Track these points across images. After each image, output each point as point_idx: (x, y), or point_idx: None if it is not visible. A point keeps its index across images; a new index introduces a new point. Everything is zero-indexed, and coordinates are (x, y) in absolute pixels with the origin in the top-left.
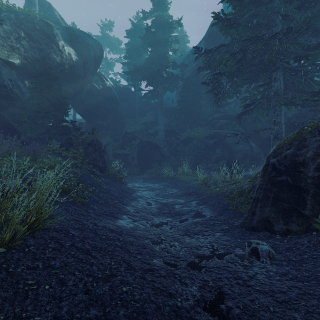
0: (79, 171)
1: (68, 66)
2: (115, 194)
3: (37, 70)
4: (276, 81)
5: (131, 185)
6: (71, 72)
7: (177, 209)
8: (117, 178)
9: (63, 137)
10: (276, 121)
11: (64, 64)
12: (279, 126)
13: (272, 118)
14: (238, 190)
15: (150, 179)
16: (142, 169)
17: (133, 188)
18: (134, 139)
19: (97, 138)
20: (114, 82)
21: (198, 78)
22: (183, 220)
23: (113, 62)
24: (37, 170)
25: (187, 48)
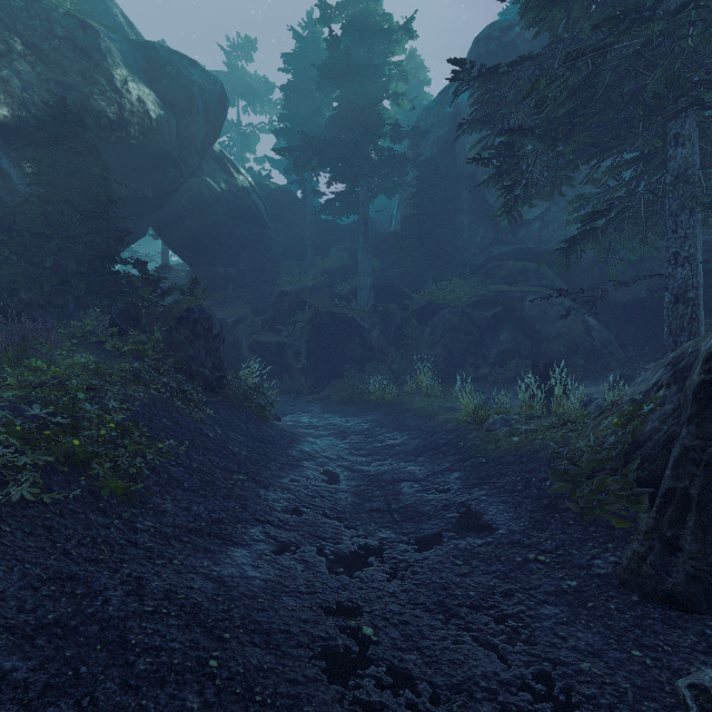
0: (143, 391)
1: (137, 129)
2: (240, 454)
3: (45, 130)
4: (680, 144)
5: (291, 421)
6: (146, 147)
7: (407, 498)
8: (253, 407)
9: (116, 303)
10: (680, 255)
11: (126, 124)
12: (690, 267)
13: (667, 247)
14: (593, 454)
15: (337, 404)
16: (319, 379)
17: (295, 429)
18: (300, 308)
19: (201, 305)
20: (256, 178)
21: (452, 163)
22: (427, 539)
23: (254, 132)
24: (8, 393)
25: (425, 97)
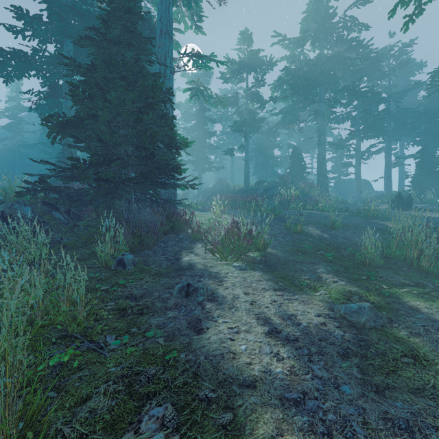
0: None
1: None
2: None
3: None
4: None
5: None
6: None
7: None
8: None
9: None
10: None
11: None
12: None
13: None
14: None
15: None
16: None
17: None
18: None
19: None
20: None
21: None
22: None
23: None
24: None
25: None
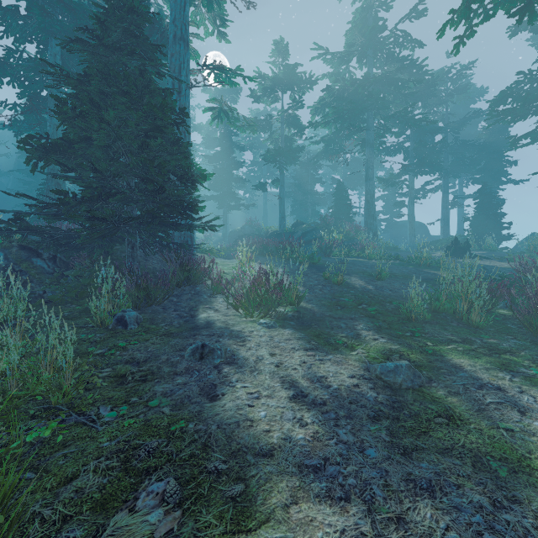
0: None
1: None
2: None
3: None
4: None
5: None
6: None
7: None
8: None
9: None
10: None
11: None
12: None
13: None
14: None
15: None
16: None
17: None
18: None
19: None
20: None
21: None
22: None
23: None
24: None
25: None
